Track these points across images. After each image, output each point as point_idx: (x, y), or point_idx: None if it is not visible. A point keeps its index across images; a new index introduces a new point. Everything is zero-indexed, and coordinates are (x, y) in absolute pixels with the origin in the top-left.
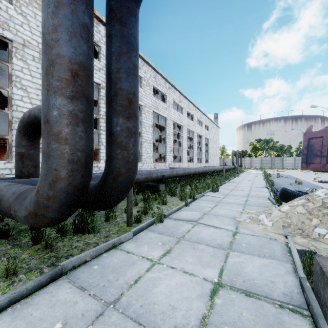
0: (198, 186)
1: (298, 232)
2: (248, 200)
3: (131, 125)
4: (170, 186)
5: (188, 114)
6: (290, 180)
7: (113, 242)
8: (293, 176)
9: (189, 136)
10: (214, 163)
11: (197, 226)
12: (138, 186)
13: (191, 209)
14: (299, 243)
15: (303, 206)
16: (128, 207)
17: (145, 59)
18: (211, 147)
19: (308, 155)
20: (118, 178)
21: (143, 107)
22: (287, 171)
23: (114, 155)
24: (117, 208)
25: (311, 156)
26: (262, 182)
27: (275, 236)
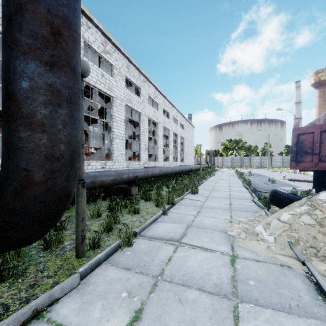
0: (176, 188)
1: (311, 252)
2: (232, 203)
3: (58, 81)
4: (144, 188)
5: (163, 111)
6: (263, 179)
7: (33, 308)
8: (262, 174)
9: (165, 134)
10: (189, 162)
11: (180, 248)
12: (106, 190)
13: (171, 220)
14: (324, 274)
15: (310, 215)
16: (78, 228)
17: (117, 44)
18: (186, 146)
19: (297, 153)
20: (26, 192)
21: (114, 99)
22: (256, 170)
23: (14, 142)
24: (70, 223)
25: (301, 153)
26: (238, 181)
27: (288, 261)
